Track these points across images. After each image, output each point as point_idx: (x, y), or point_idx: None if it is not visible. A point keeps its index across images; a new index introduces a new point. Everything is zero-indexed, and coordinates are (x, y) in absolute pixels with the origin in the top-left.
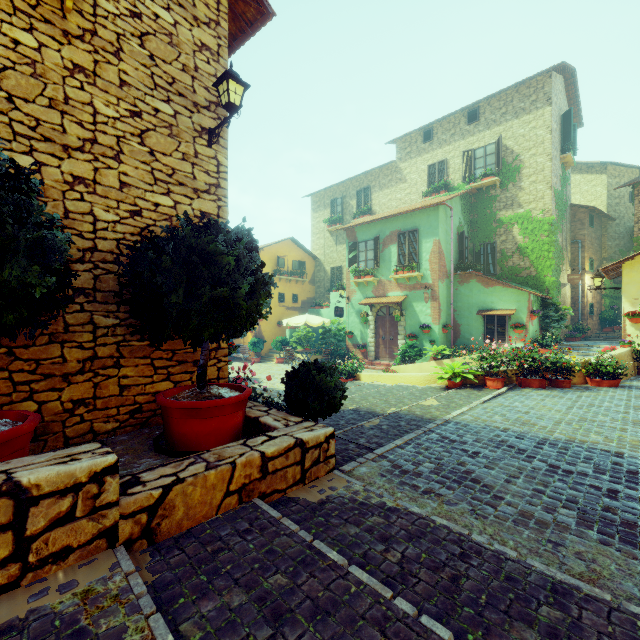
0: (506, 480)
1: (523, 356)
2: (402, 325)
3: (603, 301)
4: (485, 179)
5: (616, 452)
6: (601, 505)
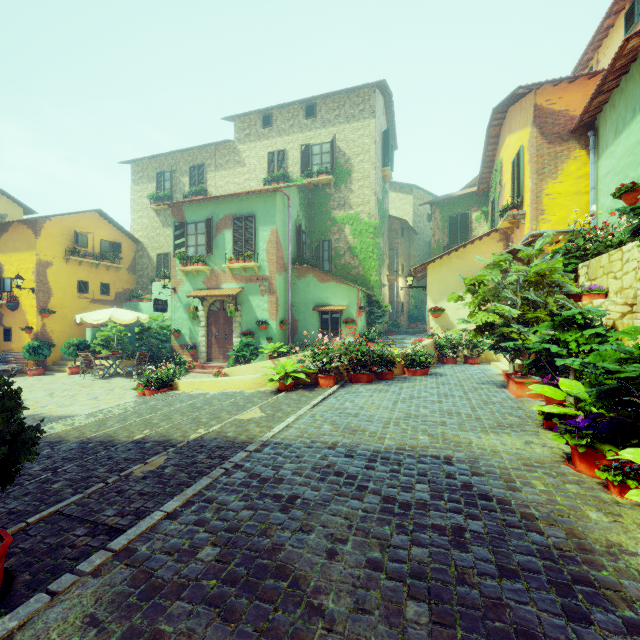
0: (330, 552)
1: (353, 350)
2: (238, 321)
3: (410, 301)
4: (321, 176)
5: (445, 457)
6: (454, 569)
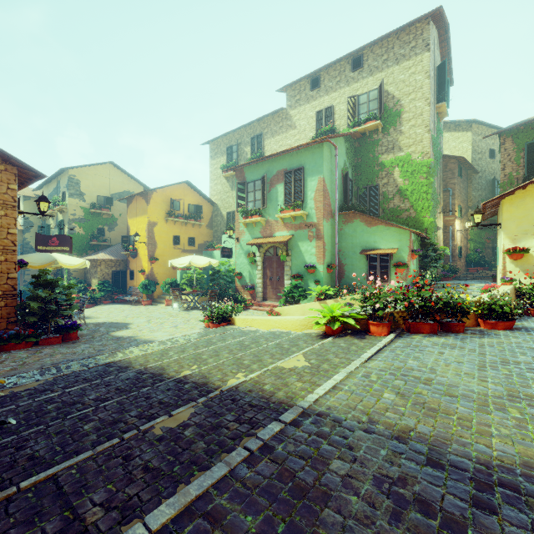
0: None
1: (412, 295)
2: (288, 265)
3: (469, 245)
4: (368, 123)
5: None
6: None
